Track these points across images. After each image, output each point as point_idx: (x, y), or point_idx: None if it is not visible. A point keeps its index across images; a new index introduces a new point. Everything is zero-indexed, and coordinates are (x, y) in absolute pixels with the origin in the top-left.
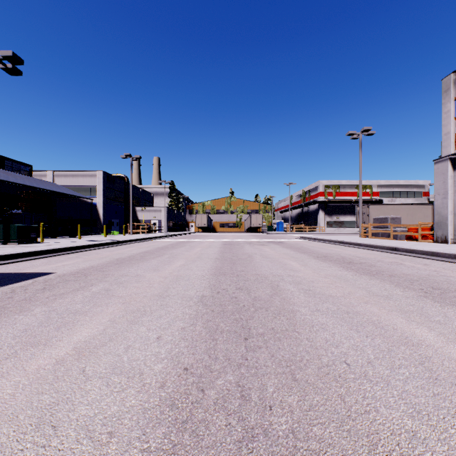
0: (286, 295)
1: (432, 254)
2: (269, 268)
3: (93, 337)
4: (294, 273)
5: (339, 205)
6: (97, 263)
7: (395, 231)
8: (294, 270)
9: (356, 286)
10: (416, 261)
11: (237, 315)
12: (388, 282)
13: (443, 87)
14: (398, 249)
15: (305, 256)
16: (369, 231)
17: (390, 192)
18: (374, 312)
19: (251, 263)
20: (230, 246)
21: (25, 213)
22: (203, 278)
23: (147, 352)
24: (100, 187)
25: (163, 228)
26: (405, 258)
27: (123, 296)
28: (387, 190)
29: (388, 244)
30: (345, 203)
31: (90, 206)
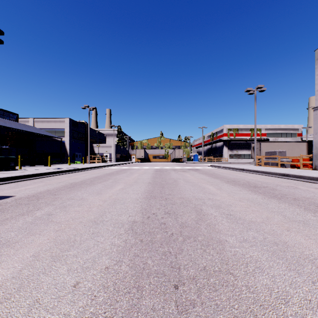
0: (211, 220)
1: (317, 179)
2: (192, 192)
3: (1, 283)
4: (213, 197)
5: (238, 143)
6: (54, 187)
7: (282, 161)
8: (212, 193)
9: (270, 210)
10: (307, 185)
11: (166, 247)
12: (296, 206)
13: (315, 56)
14: (289, 175)
15: (218, 181)
16: (262, 161)
17: (274, 133)
18: (302, 243)
19: (177, 187)
20: (160, 173)
21: (11, 148)
22: (136, 201)
23: (53, 314)
24: (67, 129)
25: (112, 159)
26: (297, 182)
27: (61, 221)
28: (272, 132)
29: (279, 171)
30: (242, 141)
31: (60, 143)
